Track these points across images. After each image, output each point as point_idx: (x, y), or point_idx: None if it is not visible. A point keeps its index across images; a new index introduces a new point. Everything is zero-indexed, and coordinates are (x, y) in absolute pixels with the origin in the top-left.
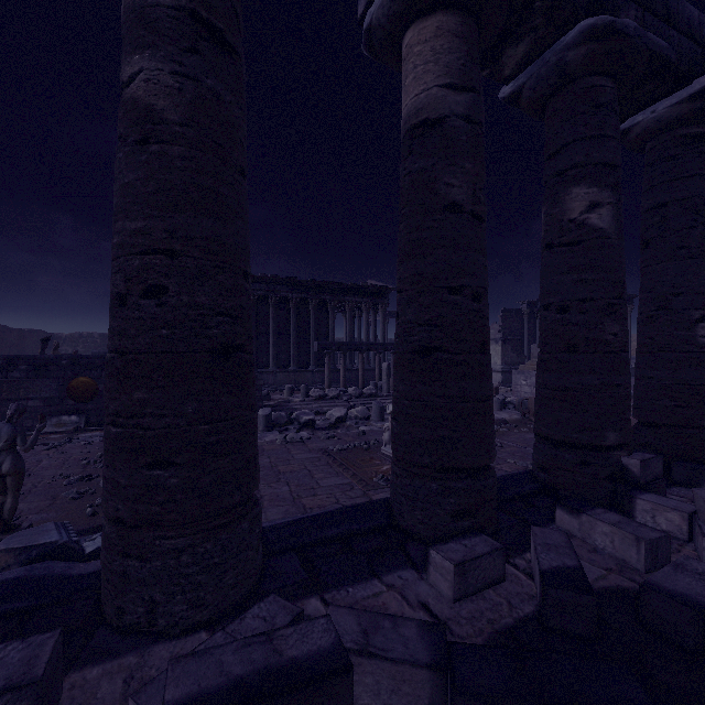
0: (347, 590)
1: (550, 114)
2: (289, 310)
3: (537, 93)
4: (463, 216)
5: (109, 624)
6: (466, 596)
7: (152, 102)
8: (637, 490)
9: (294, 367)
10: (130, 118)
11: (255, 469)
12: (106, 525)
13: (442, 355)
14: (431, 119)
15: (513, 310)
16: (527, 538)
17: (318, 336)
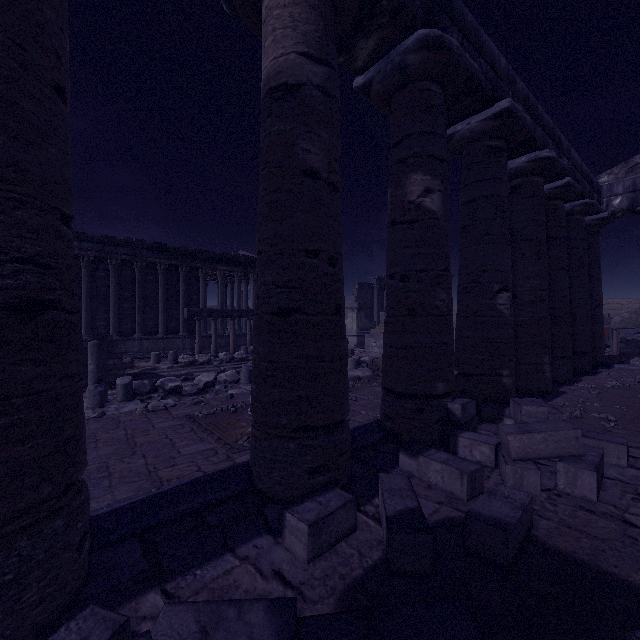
0: (194, 574)
1: (394, 108)
2: (157, 276)
3: (384, 87)
4: (319, 183)
5: None
6: (320, 554)
7: None
8: (459, 430)
9: (163, 334)
10: None
11: (76, 452)
12: None
13: (300, 316)
14: (289, 84)
15: (366, 283)
16: (375, 483)
17: (189, 303)
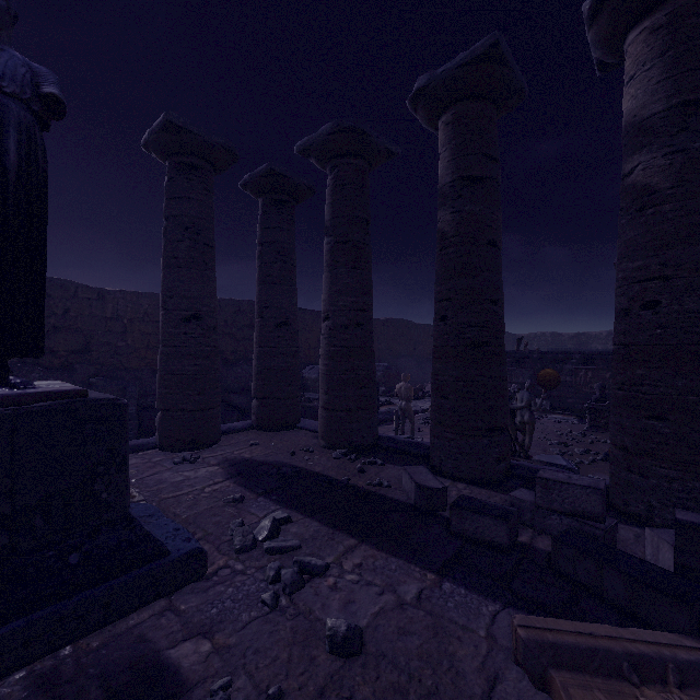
0: None
1: None
2: None
3: None
4: None
5: (617, 509)
6: None
7: (648, 182)
8: None
9: None
10: (630, 197)
11: None
12: (613, 451)
13: None
14: None
15: None
16: None
17: None
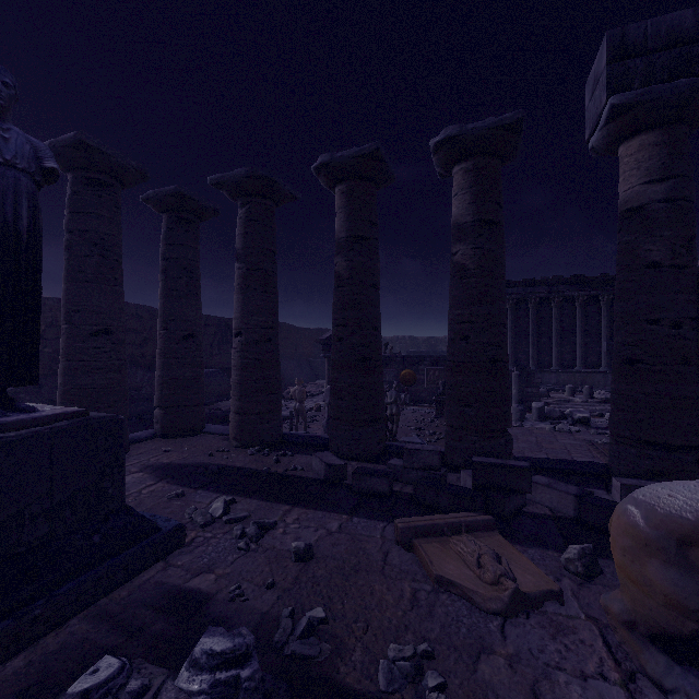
0: None
1: None
2: (574, 309)
3: None
4: (660, 270)
5: (448, 465)
6: None
7: (464, 263)
8: None
9: (580, 367)
10: (455, 269)
11: (508, 418)
12: (447, 428)
13: (640, 365)
14: (634, 207)
15: None
16: None
17: (612, 335)
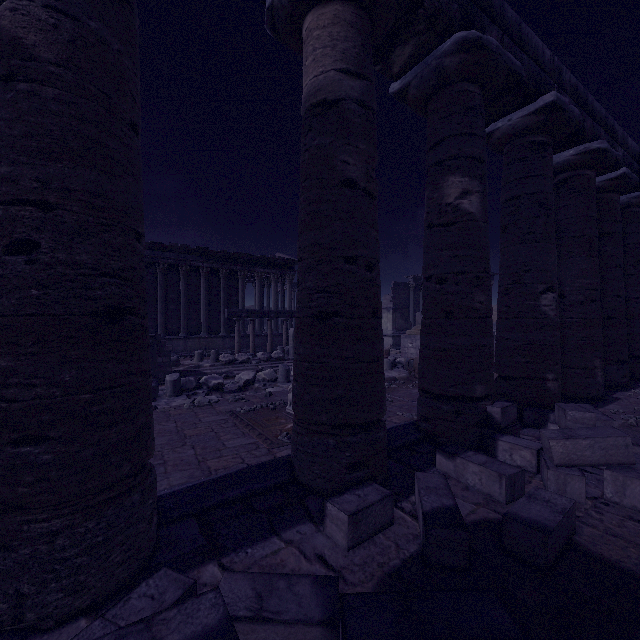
0: (246, 552)
1: (431, 111)
2: (199, 278)
3: (420, 91)
4: (357, 192)
5: None
6: (359, 543)
7: (20, 35)
8: (498, 433)
9: (205, 333)
10: None
11: (148, 438)
12: None
13: (338, 319)
14: (329, 100)
15: (402, 283)
16: (412, 482)
17: (229, 304)
